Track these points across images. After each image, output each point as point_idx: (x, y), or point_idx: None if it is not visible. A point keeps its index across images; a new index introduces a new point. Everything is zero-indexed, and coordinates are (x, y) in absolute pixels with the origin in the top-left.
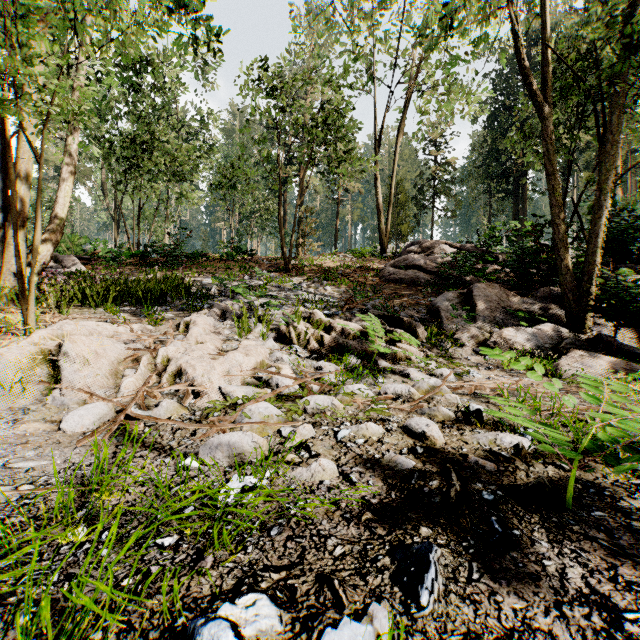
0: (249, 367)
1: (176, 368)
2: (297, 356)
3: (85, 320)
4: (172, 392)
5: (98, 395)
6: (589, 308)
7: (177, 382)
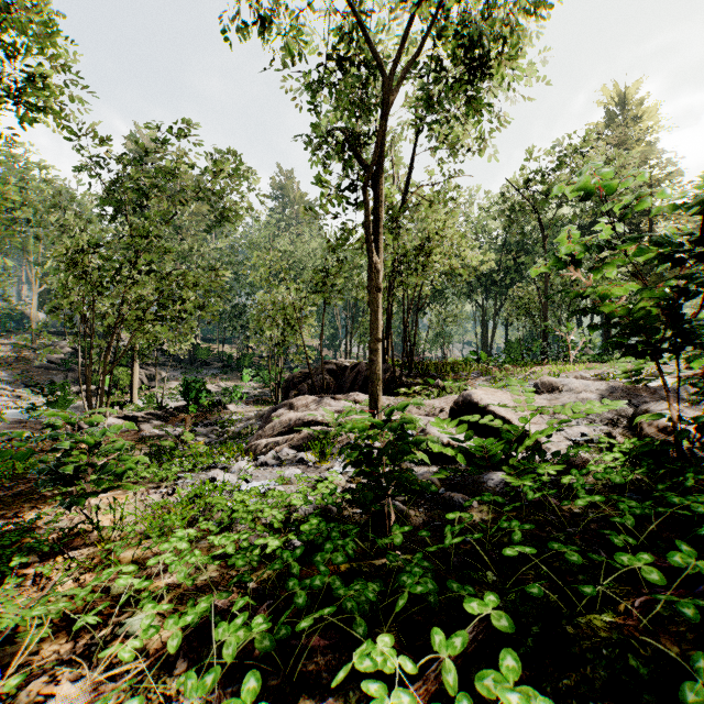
0: (2, 401)
1: None
2: (8, 399)
3: None
4: None
5: None
6: None
7: None
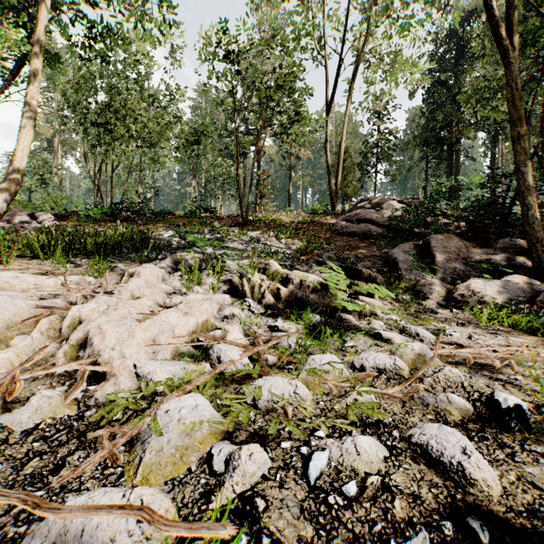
0: (185, 331)
1: (83, 335)
2: (250, 312)
3: (25, 271)
4: (69, 371)
5: None
6: None
7: (79, 356)
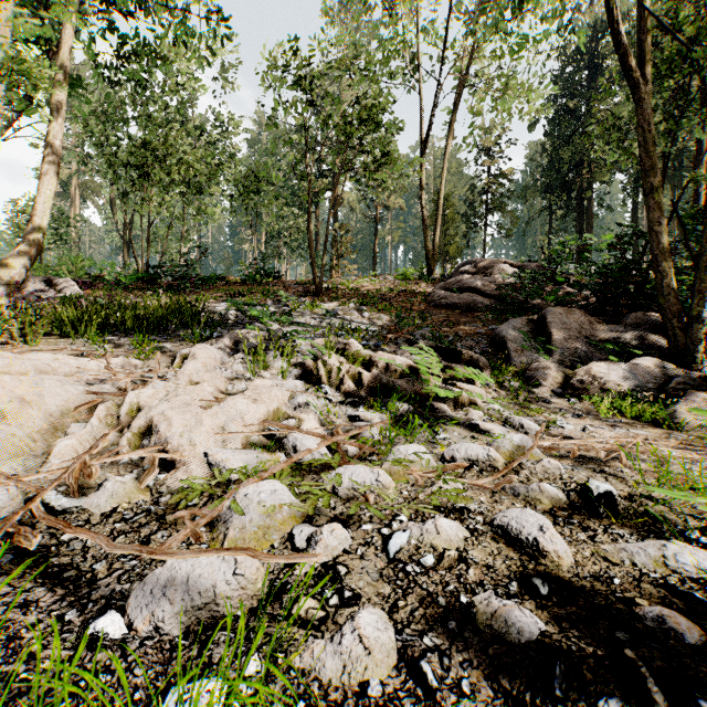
0: (256, 419)
1: (145, 422)
2: (327, 400)
3: (56, 353)
4: (135, 460)
5: (2, 471)
6: (700, 337)
7: (144, 444)
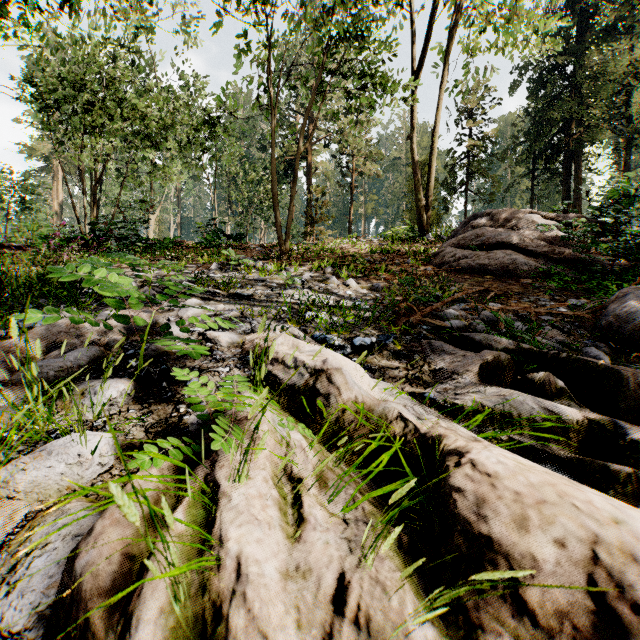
0: None
1: None
2: None
3: None
4: None
5: None
6: None
7: None
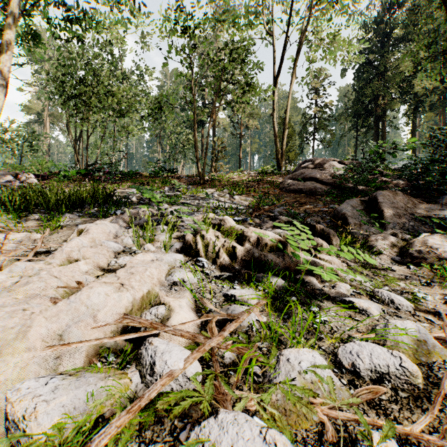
0: (114, 314)
1: None
2: (203, 275)
3: None
4: None
5: None
6: None
7: None
